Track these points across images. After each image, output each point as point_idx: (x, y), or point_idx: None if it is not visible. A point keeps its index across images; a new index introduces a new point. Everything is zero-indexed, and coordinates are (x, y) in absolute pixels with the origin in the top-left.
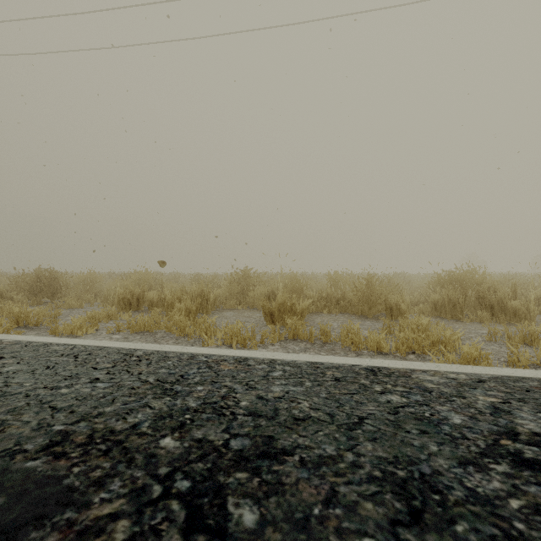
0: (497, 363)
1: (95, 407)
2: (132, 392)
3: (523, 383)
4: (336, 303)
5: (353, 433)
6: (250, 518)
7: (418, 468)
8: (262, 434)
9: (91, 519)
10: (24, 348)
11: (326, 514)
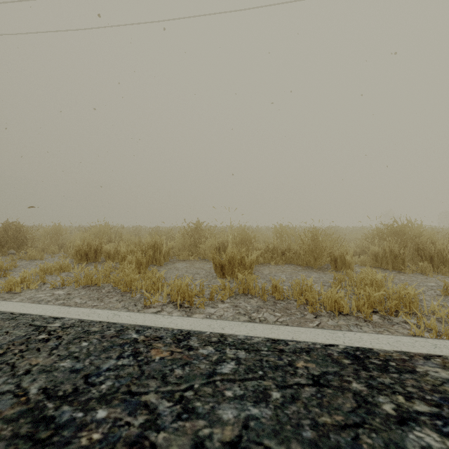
0: None
1: None
2: None
3: None
4: (282, 254)
5: None
6: None
7: None
8: None
9: None
10: None
11: None
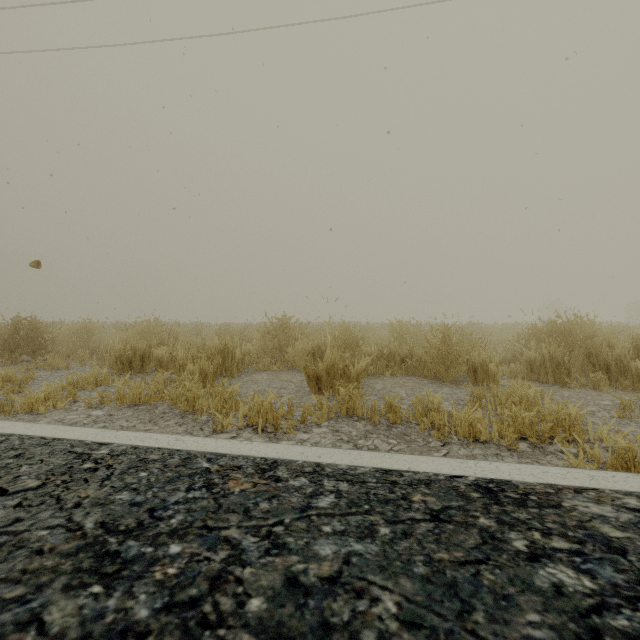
0: None
1: None
2: (29, 567)
3: None
4: (401, 361)
5: None
6: None
7: None
8: None
9: None
10: None
11: None
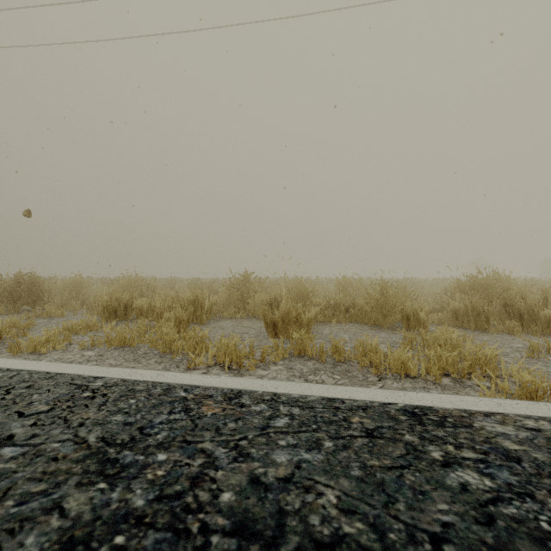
0: None
1: None
2: (48, 469)
3: None
4: (345, 311)
5: None
6: None
7: None
8: None
9: None
10: None
11: None
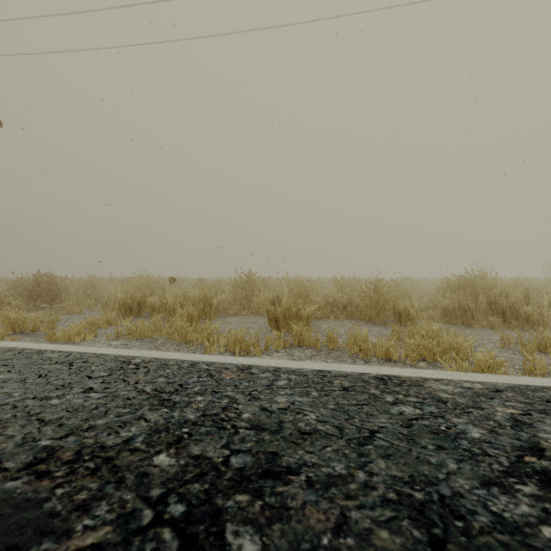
0: (513, 371)
1: (87, 420)
2: (127, 403)
3: (543, 393)
4: (343, 308)
5: (364, 448)
6: (251, 550)
7: (437, 489)
8: (265, 450)
9: (71, 550)
10: (17, 356)
11: (337, 544)
